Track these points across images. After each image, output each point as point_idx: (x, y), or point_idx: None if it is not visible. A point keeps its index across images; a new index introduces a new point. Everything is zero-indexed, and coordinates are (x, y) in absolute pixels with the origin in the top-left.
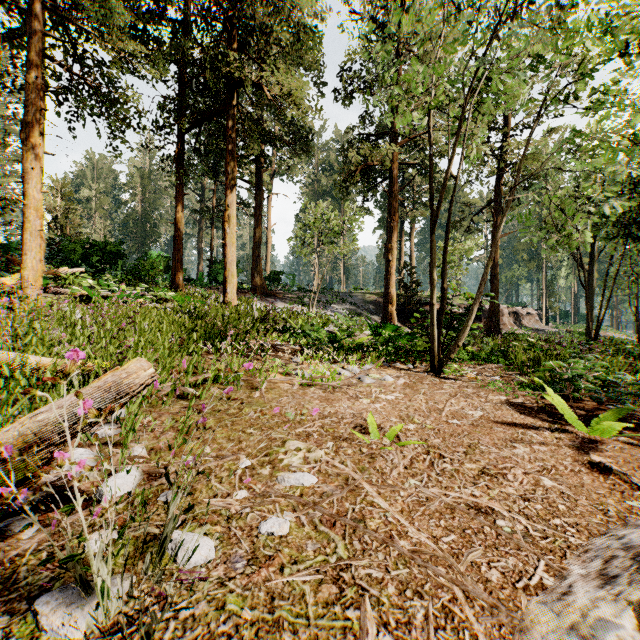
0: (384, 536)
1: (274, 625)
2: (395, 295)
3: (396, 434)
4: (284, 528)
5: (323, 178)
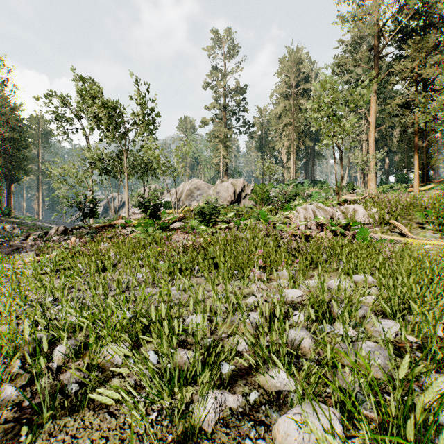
0: None
1: None
2: None
3: None
4: None
5: None
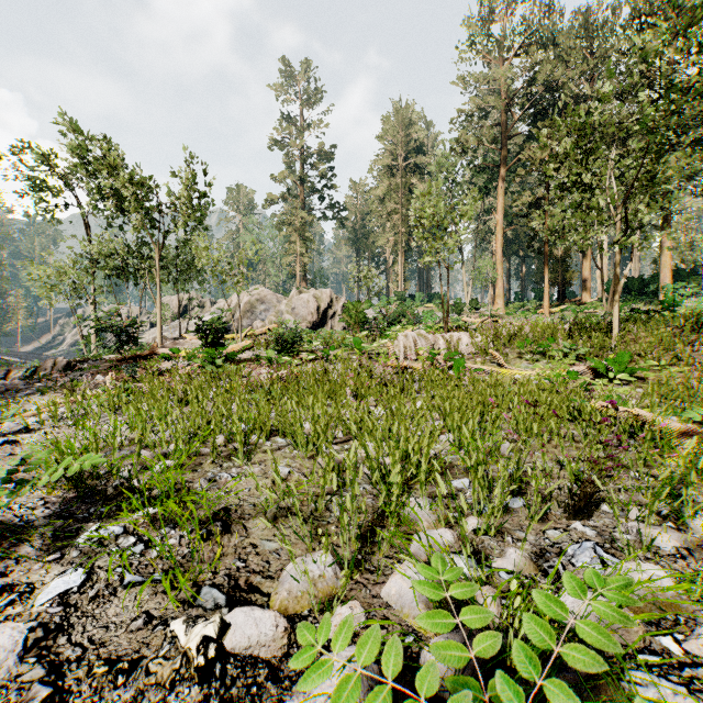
0: None
1: None
2: None
3: None
4: None
5: None
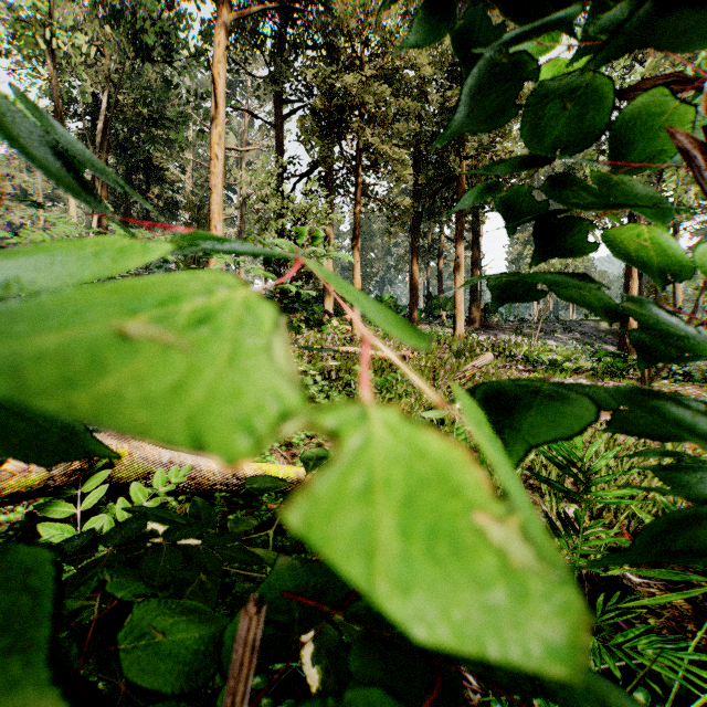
0: None
1: None
2: (635, 322)
3: None
4: None
5: None
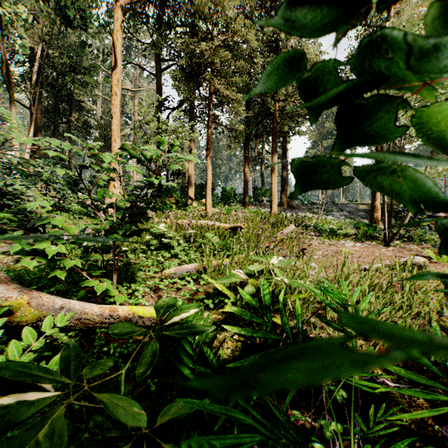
0: (340, 260)
1: (319, 262)
2: (379, 205)
3: (351, 253)
4: (319, 257)
5: (326, 123)
